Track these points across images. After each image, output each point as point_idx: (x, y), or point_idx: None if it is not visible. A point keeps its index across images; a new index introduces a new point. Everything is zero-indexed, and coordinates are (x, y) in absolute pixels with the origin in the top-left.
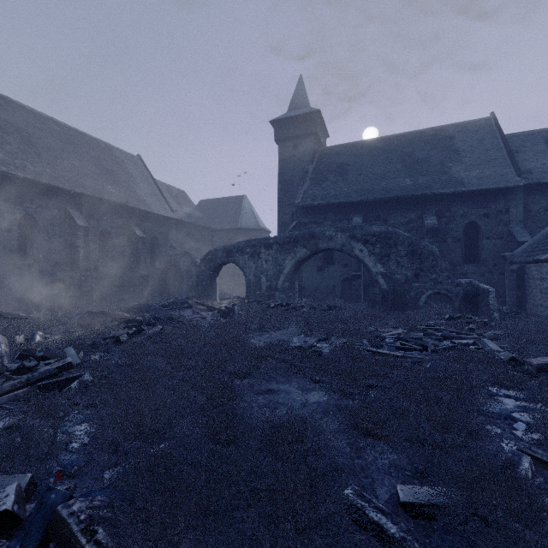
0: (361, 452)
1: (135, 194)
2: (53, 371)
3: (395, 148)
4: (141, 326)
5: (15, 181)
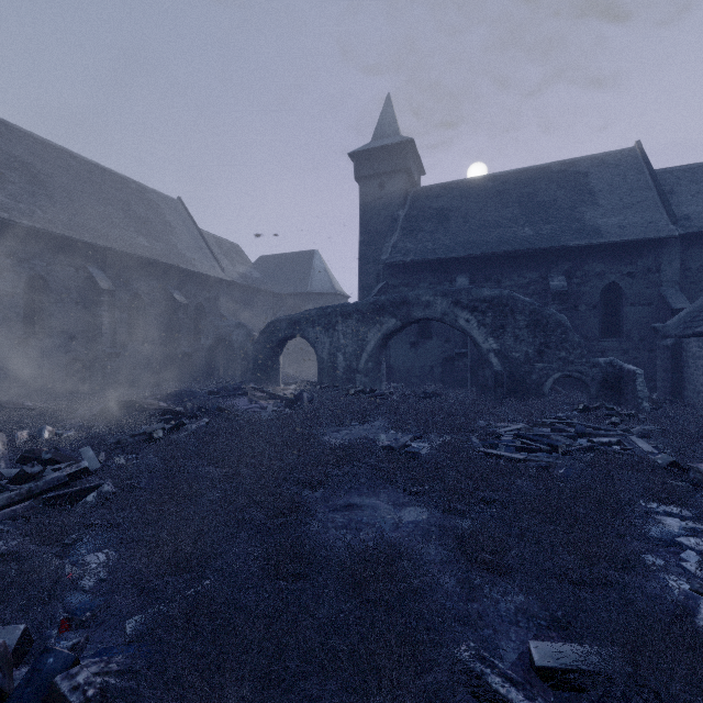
0: (477, 592)
1: (175, 249)
2: (63, 479)
3: (511, 188)
4: (181, 419)
5: (20, 230)
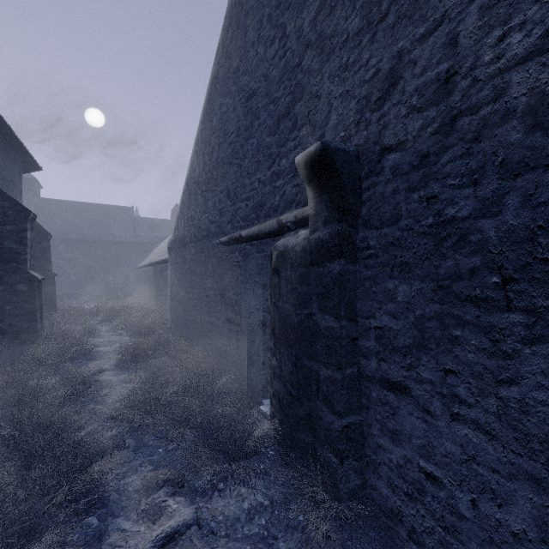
0: None
1: None
2: None
3: (86, 211)
4: None
5: None
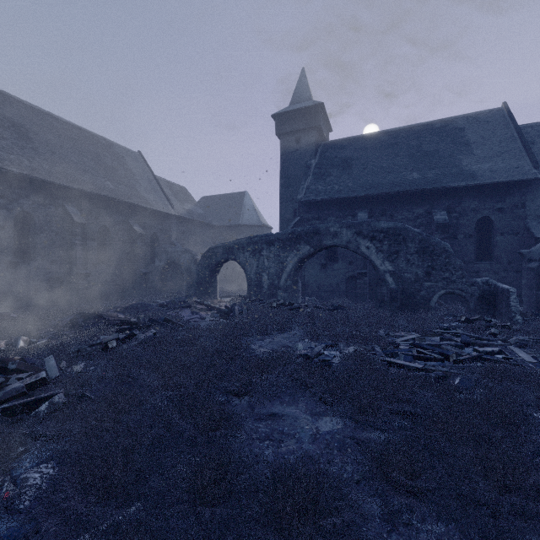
0: (396, 519)
1: (135, 191)
2: (21, 389)
3: (401, 141)
4: (132, 331)
5: (10, 176)
